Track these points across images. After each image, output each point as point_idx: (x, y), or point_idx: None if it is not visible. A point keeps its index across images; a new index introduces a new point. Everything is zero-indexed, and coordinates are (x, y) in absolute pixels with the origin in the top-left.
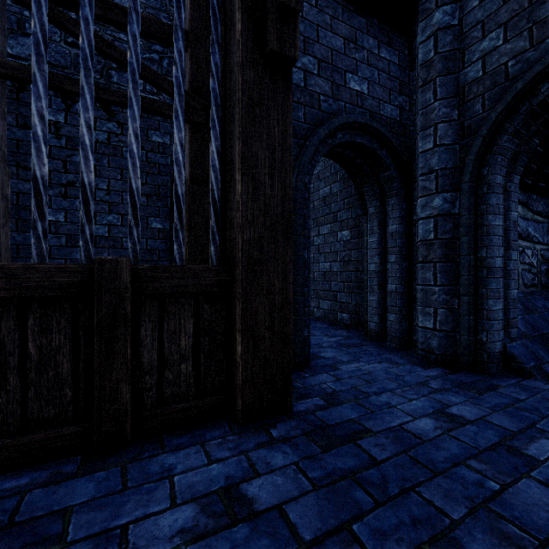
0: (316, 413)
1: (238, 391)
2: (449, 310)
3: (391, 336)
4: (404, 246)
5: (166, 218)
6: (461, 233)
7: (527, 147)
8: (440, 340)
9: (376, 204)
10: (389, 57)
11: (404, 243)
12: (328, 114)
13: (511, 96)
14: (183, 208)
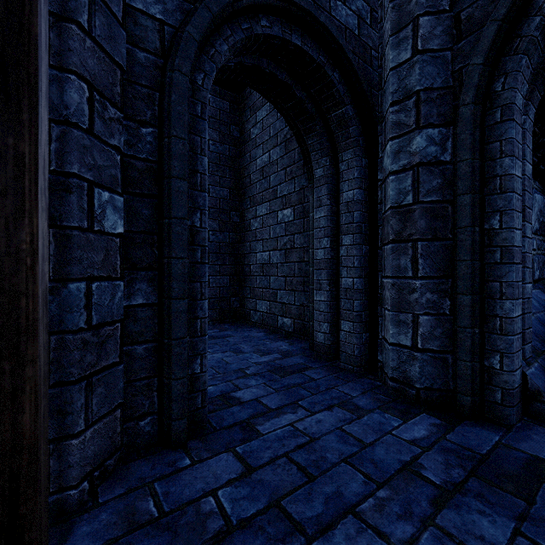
0: None
1: None
2: (436, 316)
3: (346, 354)
4: (364, 221)
5: None
6: (458, 190)
7: None
8: (423, 367)
9: (325, 163)
10: None
11: (364, 216)
12: None
13: None
14: None
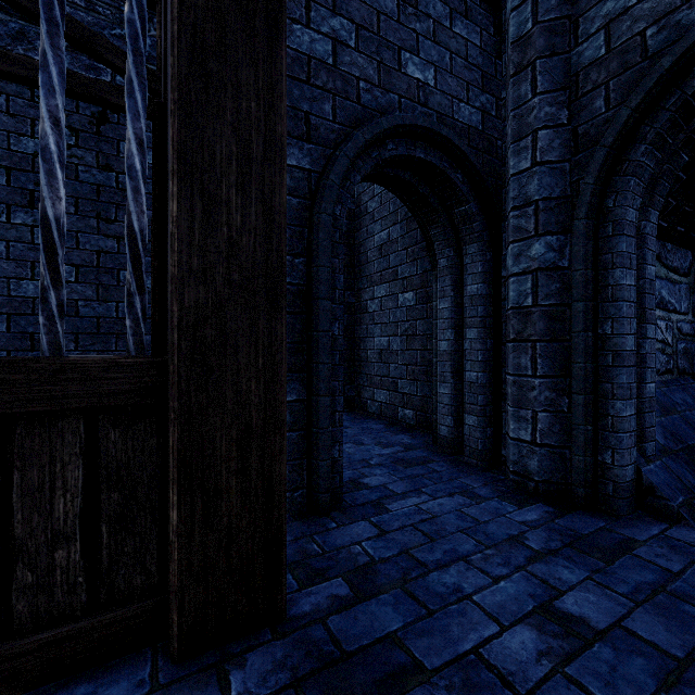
0: (330, 619)
1: (171, 597)
2: (554, 414)
3: (470, 448)
4: (489, 316)
5: (148, 272)
6: (573, 297)
7: (671, 167)
8: (542, 461)
9: (448, 254)
10: (466, 35)
11: (489, 311)
12: (373, 111)
13: (653, 80)
14: (58, 244)
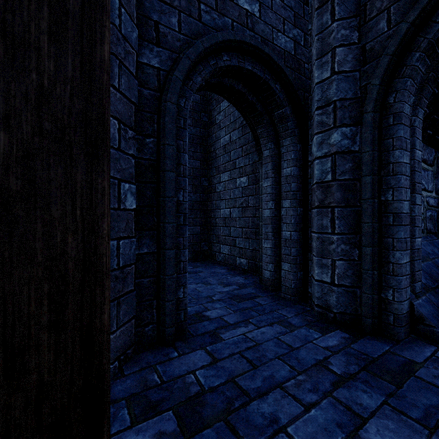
0: None
1: None
2: (348, 261)
3: (286, 287)
4: (299, 190)
5: None
6: (363, 173)
7: (434, 75)
8: (339, 297)
9: (270, 146)
10: None
11: (299, 187)
12: (212, 29)
13: None
14: None
